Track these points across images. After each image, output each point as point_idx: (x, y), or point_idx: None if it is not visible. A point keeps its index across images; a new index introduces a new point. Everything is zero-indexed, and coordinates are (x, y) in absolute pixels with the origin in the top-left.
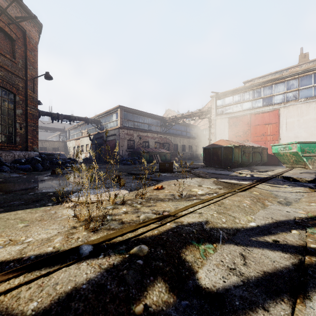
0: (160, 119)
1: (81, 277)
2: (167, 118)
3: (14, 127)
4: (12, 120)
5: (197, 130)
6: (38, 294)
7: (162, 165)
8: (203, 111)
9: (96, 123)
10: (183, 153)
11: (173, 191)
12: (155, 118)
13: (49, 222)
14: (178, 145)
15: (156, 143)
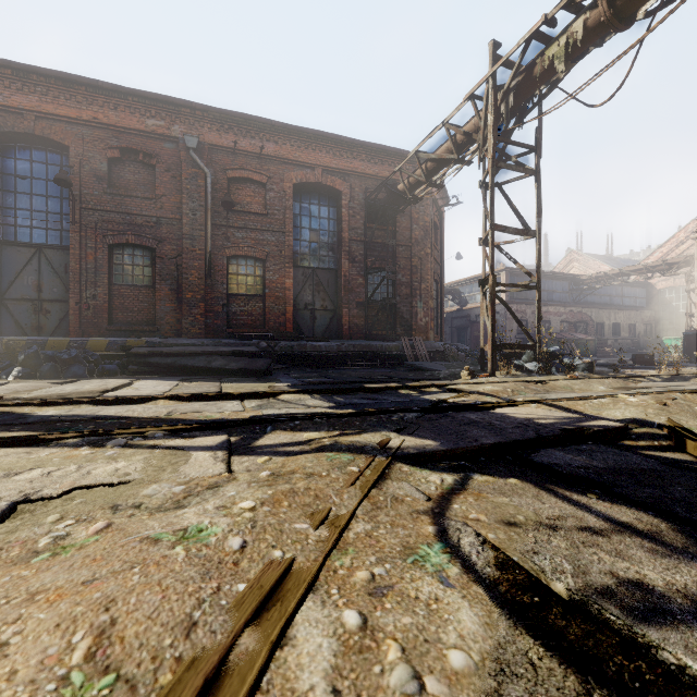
0: (568, 279)
1: (695, 375)
2: (584, 277)
3: (436, 317)
4: (435, 310)
5: (648, 291)
6: (688, 375)
7: (639, 357)
8: (673, 263)
9: (452, 294)
10: (616, 339)
11: (688, 371)
12: (559, 278)
13: (644, 374)
14: (606, 324)
15: (563, 323)
